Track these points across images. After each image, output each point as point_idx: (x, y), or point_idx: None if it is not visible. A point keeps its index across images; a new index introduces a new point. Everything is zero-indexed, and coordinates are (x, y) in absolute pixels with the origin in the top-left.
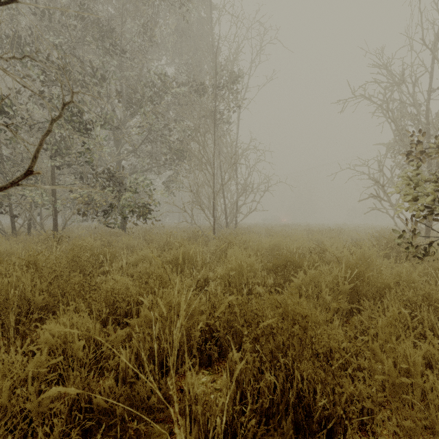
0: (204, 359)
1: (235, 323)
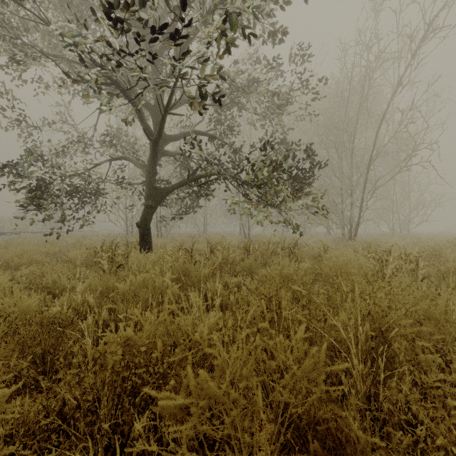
0: None
1: None
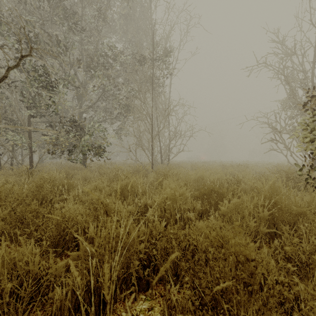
0: (143, 284)
1: (171, 250)
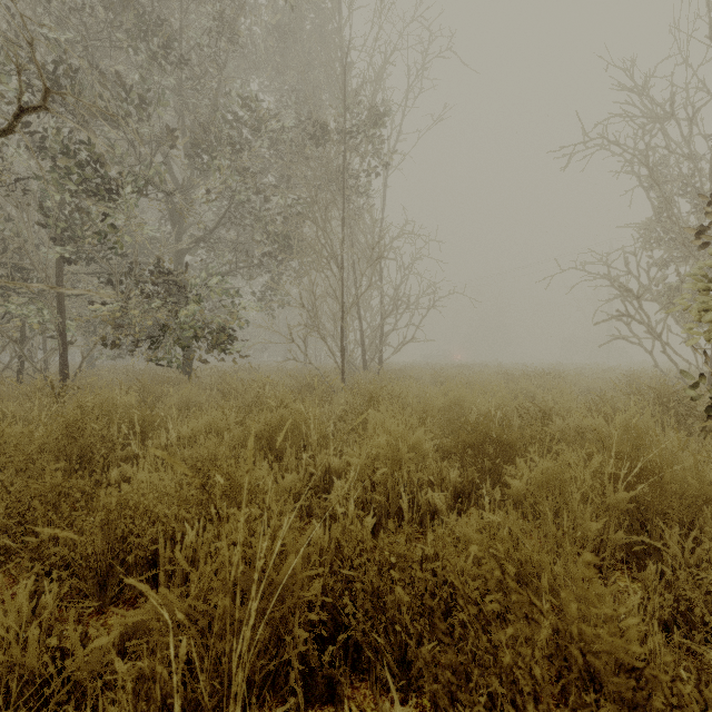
0: (318, 685)
1: (391, 598)
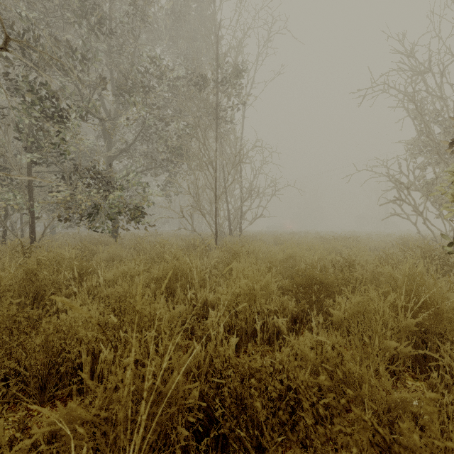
0: None
1: (250, 401)
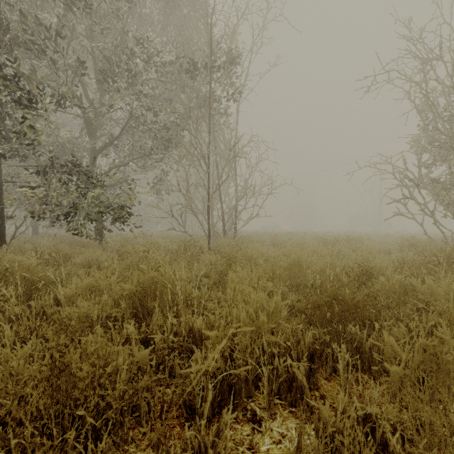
0: None
1: None
